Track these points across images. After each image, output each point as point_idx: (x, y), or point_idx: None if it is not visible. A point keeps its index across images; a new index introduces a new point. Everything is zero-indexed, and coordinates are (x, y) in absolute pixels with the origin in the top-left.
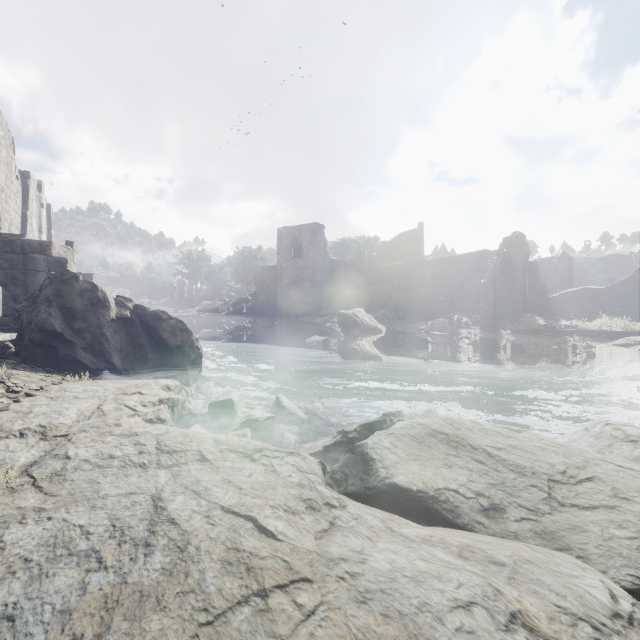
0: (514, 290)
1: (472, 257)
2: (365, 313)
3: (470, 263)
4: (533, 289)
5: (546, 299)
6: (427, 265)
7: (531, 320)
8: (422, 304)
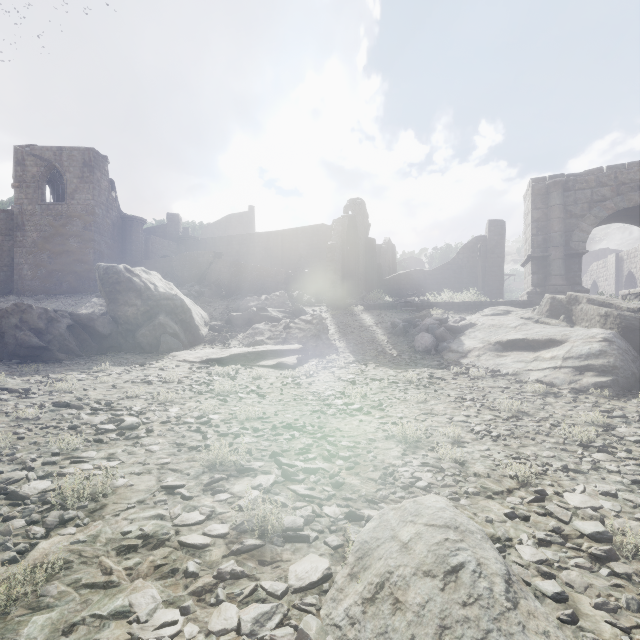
0: (359, 263)
1: (309, 232)
2: (160, 277)
3: (307, 238)
4: (371, 269)
5: (382, 281)
6: (259, 238)
7: (379, 297)
8: (253, 276)
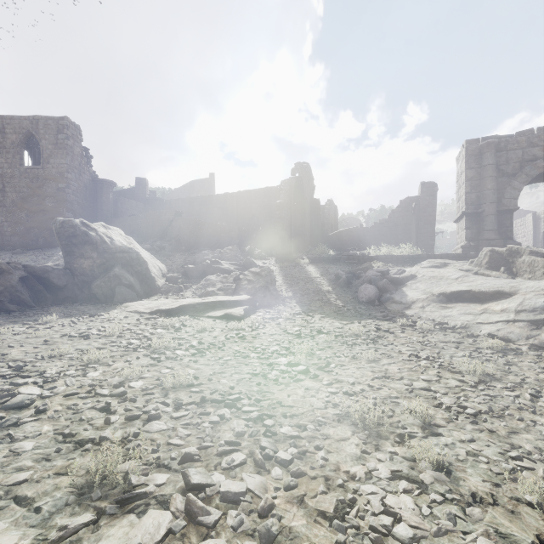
0: (305, 221)
1: (261, 193)
2: (120, 232)
3: (259, 199)
4: (316, 226)
5: (326, 237)
6: (216, 200)
7: (323, 251)
8: (209, 233)
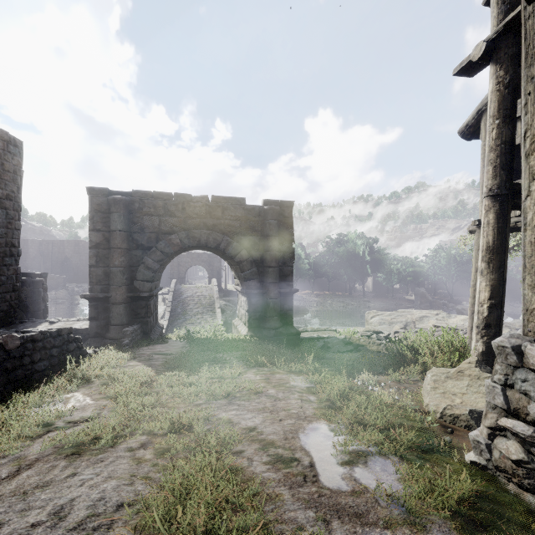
0: None
1: (73, 243)
2: None
3: (71, 247)
4: None
5: None
6: (32, 243)
7: None
8: None
